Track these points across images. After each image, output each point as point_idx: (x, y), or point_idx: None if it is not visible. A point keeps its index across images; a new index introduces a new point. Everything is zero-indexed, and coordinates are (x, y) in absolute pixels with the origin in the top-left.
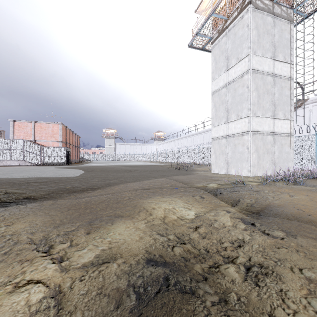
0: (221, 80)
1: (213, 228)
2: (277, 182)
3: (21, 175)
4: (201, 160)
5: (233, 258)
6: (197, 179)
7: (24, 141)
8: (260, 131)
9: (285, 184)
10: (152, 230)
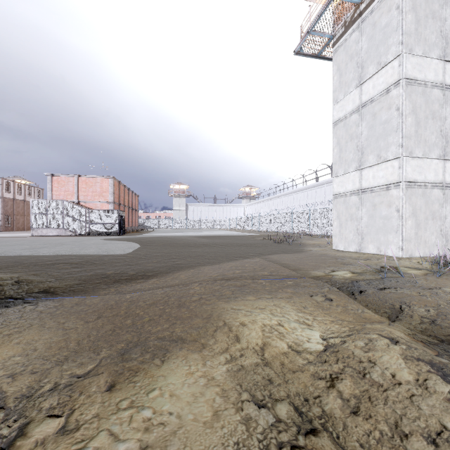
0: (350, 101)
1: (370, 384)
2: None
3: (51, 250)
4: (313, 229)
5: None
6: (312, 261)
7: (63, 202)
8: (420, 182)
9: None
10: (240, 387)
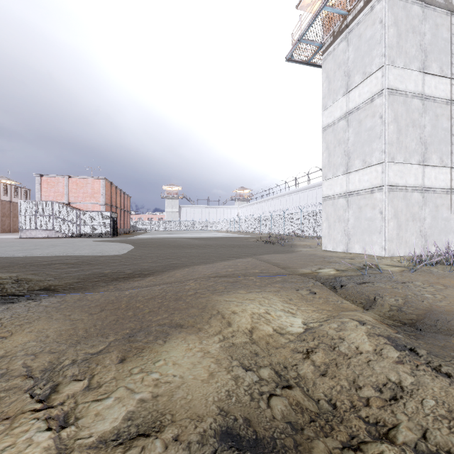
0: (338, 108)
1: (338, 354)
2: (432, 266)
3: (45, 251)
4: (304, 230)
5: (386, 427)
6: (301, 260)
7: (53, 203)
8: (402, 185)
9: (448, 272)
10: (231, 357)
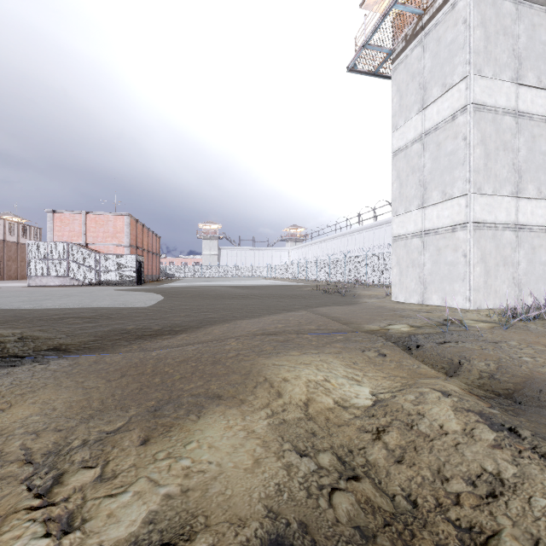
0: (411, 128)
1: (417, 435)
2: (529, 321)
3: (56, 303)
4: (370, 277)
5: (484, 535)
6: (366, 314)
7: (68, 245)
8: (490, 222)
9: None
10: (282, 438)
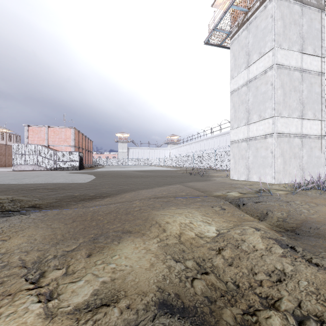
0: (241, 78)
1: (240, 251)
2: (307, 190)
3: (31, 180)
4: (217, 165)
5: (273, 300)
6: (215, 186)
7: (37, 146)
8: (286, 133)
9: (319, 194)
10: (165, 253)
